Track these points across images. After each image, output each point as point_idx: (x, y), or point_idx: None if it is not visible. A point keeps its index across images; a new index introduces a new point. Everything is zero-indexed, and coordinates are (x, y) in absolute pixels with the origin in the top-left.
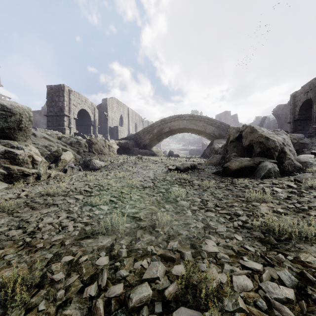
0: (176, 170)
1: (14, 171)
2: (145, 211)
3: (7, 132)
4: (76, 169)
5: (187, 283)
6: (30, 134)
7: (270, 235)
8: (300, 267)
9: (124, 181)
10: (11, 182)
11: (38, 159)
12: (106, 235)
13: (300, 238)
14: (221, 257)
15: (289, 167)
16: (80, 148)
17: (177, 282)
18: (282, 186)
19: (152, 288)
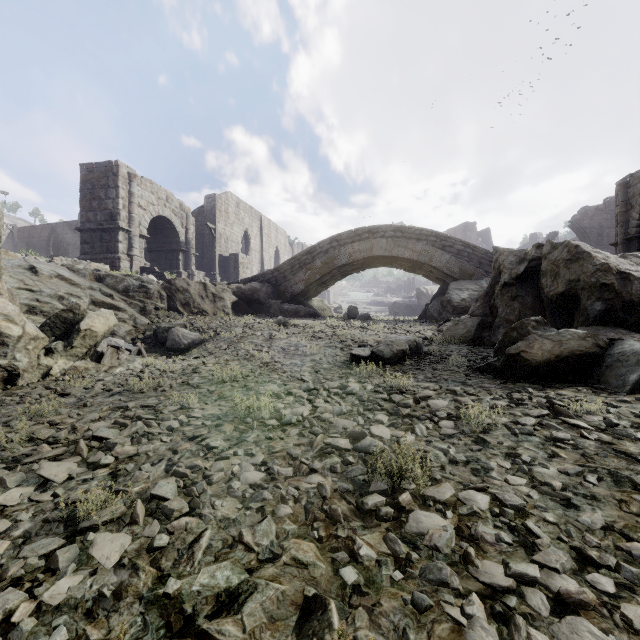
0: (371, 358)
1: None
2: (272, 585)
3: None
4: (127, 351)
5: None
6: None
7: None
8: None
9: (229, 397)
10: None
11: (11, 330)
12: None
13: None
14: None
15: None
16: (148, 302)
17: None
18: None
19: None
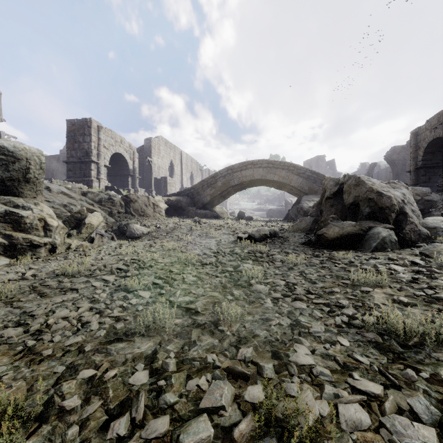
0: (248, 238)
1: (18, 240)
2: (204, 300)
3: (9, 185)
4: (107, 237)
5: (269, 416)
6: (41, 187)
7: (391, 338)
8: (442, 390)
9: (174, 255)
10: (13, 256)
11: (53, 223)
12: (147, 336)
13: (438, 343)
14: (320, 373)
15: (412, 235)
16: (113, 208)
17: (253, 415)
18: (403, 263)
19: (214, 424)
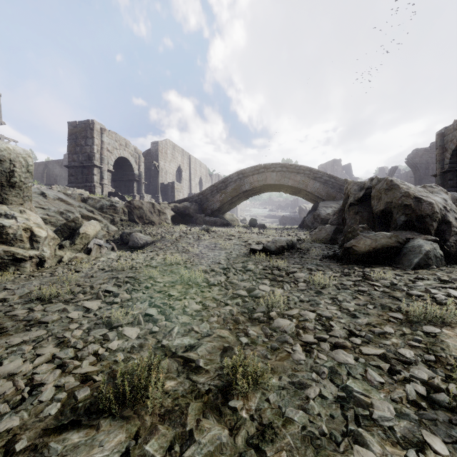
0: (263, 251)
1: None
2: (209, 343)
3: None
4: (106, 247)
5: None
6: (30, 193)
7: None
8: None
9: (177, 272)
10: None
11: (41, 233)
12: (119, 417)
13: None
14: None
15: None
16: (116, 216)
17: None
18: None
19: None
